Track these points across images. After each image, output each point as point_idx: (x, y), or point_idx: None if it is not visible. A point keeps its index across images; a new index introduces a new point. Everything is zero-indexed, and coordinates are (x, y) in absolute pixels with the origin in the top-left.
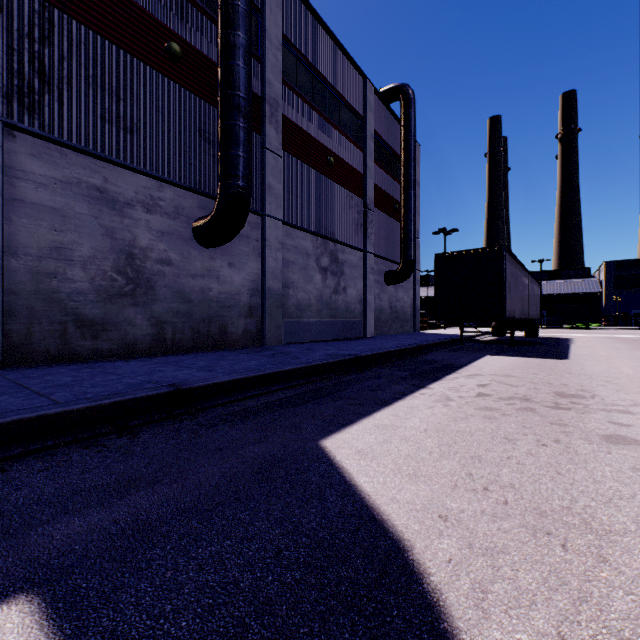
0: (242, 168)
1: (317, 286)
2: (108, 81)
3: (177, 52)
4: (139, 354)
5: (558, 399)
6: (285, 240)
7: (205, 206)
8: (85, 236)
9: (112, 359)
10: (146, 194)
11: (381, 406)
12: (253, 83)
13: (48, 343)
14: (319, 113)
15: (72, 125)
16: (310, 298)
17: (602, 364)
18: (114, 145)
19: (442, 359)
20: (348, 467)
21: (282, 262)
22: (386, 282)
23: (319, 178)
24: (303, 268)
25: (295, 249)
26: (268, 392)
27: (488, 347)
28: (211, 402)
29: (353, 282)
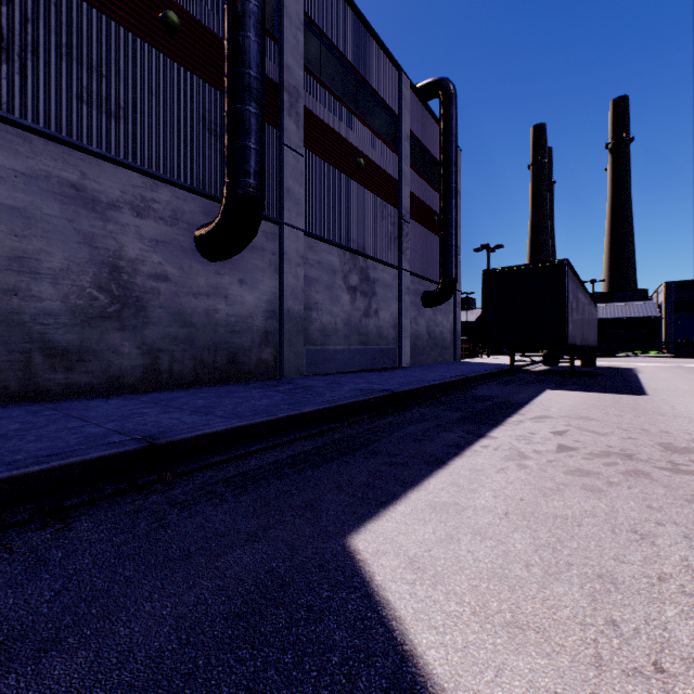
0: (253, 163)
1: (345, 308)
2: (86, 53)
3: (175, 23)
4: (127, 389)
5: (671, 456)
6: (307, 254)
7: (210, 211)
8: (56, 243)
9: (91, 396)
10: (136, 194)
11: (433, 468)
12: (269, 67)
13: (6, 377)
14: (347, 107)
15: (39, 104)
16: (337, 322)
17: (693, 402)
18: (94, 132)
19: (495, 395)
20: (396, 602)
21: (304, 279)
22: (423, 304)
23: (347, 183)
24: (328, 287)
25: (319, 265)
26: (279, 444)
27: (544, 379)
28: (197, 462)
29: (386, 304)
